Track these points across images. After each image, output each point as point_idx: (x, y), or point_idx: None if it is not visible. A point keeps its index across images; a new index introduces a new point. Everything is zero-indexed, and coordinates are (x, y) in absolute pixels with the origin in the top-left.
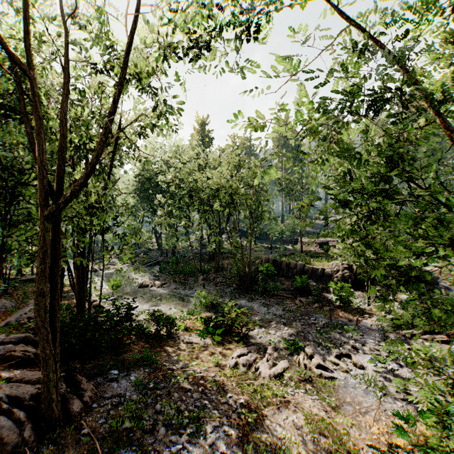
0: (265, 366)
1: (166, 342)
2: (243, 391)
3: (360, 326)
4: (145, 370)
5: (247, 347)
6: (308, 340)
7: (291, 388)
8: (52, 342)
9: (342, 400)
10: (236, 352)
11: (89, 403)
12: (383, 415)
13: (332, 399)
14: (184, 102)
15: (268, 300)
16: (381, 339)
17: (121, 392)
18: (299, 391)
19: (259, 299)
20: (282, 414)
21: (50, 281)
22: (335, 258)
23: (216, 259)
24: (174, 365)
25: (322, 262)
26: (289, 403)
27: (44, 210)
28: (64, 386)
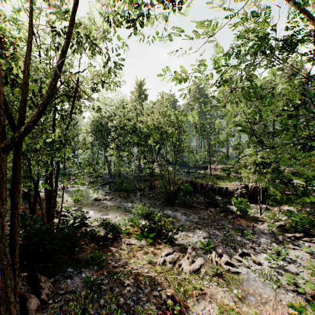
0: (186, 263)
1: (111, 244)
2: (170, 284)
3: (256, 230)
4: (94, 268)
5: (173, 247)
6: (217, 242)
7: (207, 281)
8: (11, 253)
9: (247, 291)
10: (164, 251)
11: (46, 300)
12: (279, 304)
13: (238, 290)
14: (123, 59)
15: (187, 210)
16: (272, 241)
17: (73, 288)
18: (213, 283)
19: (180, 209)
20: (200, 304)
21: (11, 202)
22: (235, 180)
23: (149, 181)
24: (117, 263)
25: (226, 183)
26: (205, 294)
27: (1, 143)
28: (25, 285)
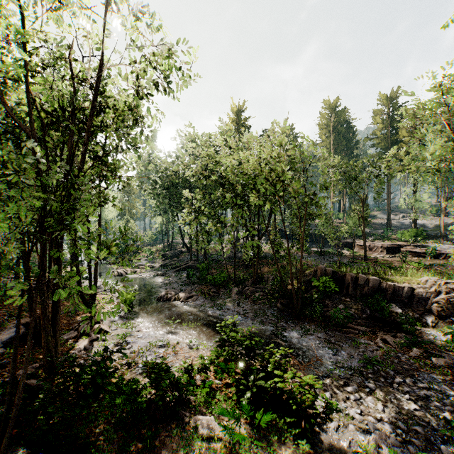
0: None
1: (166, 433)
2: None
3: None
4: None
5: None
6: (438, 451)
7: None
8: None
9: None
10: None
11: None
12: None
13: None
14: None
15: (331, 334)
16: None
17: None
18: None
19: (316, 330)
20: None
21: None
22: (423, 271)
23: (253, 268)
24: None
25: (405, 277)
26: None
27: None
28: None
